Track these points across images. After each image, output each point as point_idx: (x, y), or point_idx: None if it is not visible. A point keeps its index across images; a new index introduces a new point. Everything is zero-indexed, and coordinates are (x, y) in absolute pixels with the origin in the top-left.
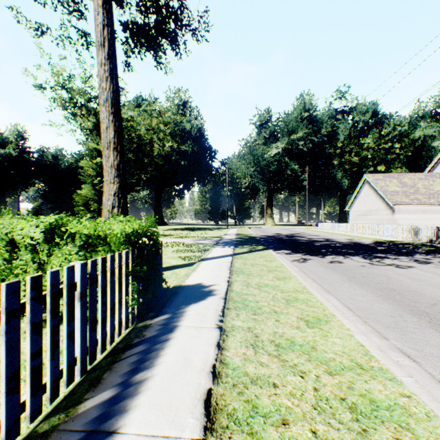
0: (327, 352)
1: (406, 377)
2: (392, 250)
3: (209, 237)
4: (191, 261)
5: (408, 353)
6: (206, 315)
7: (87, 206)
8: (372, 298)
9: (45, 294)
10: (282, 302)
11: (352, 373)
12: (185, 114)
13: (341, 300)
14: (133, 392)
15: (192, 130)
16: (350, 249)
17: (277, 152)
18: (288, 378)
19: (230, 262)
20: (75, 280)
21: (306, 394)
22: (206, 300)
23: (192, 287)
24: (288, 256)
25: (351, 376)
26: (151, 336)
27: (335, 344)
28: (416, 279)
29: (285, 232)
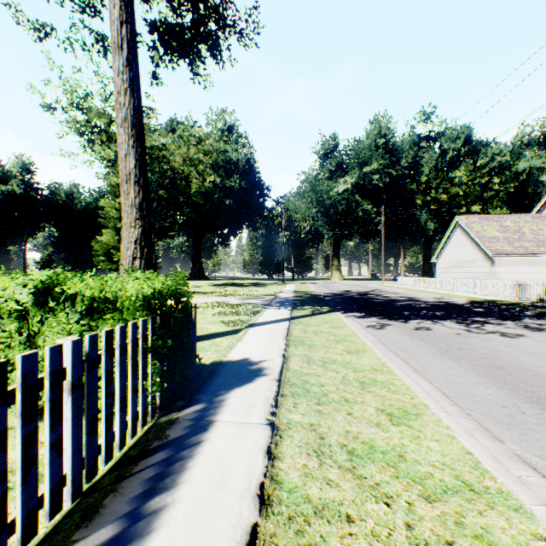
0: (421, 463)
1: (538, 505)
2: (493, 313)
3: (260, 295)
4: (236, 327)
5: (534, 464)
6: (253, 405)
7: (109, 256)
8: (474, 380)
9: (12, 389)
10: (356, 386)
11: (459, 499)
12: (230, 141)
13: (433, 382)
14: (143, 530)
15: (240, 162)
16: (439, 311)
17: (345, 189)
18: (368, 507)
19: (286, 329)
20: (65, 365)
21: (396, 535)
22: (254, 382)
23: (236, 363)
24: (361, 321)
25: (459, 503)
26: (177, 437)
27: (432, 451)
28: (529, 352)
29: (356, 289)
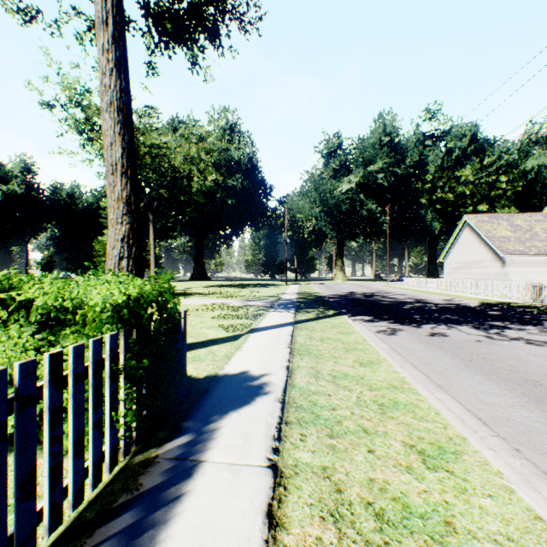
0: (478, 537)
1: None
2: (510, 316)
3: (262, 297)
4: (236, 333)
5: None
6: (251, 436)
7: None
8: (512, 400)
9: None
10: (374, 410)
11: None
12: (233, 140)
13: (464, 403)
14: None
15: (242, 161)
16: (452, 314)
17: (349, 188)
18: None
19: (290, 336)
20: None
21: None
22: (253, 404)
23: (234, 378)
24: (370, 325)
25: None
26: (151, 488)
27: (488, 515)
28: None
29: (361, 290)
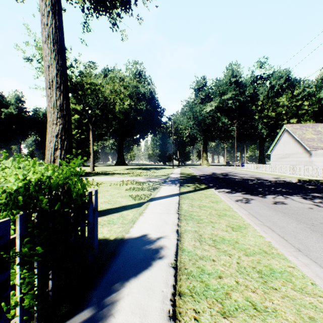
0: None
1: None
2: None
3: (158, 175)
4: (140, 201)
5: None
6: (148, 313)
7: None
8: None
9: None
10: (256, 279)
11: None
12: (140, 81)
13: None
14: None
15: (146, 93)
16: (283, 188)
17: (211, 109)
18: None
19: (177, 204)
20: None
21: None
22: (150, 269)
23: (136, 241)
24: (230, 196)
25: None
26: None
27: None
28: None
29: (219, 171)
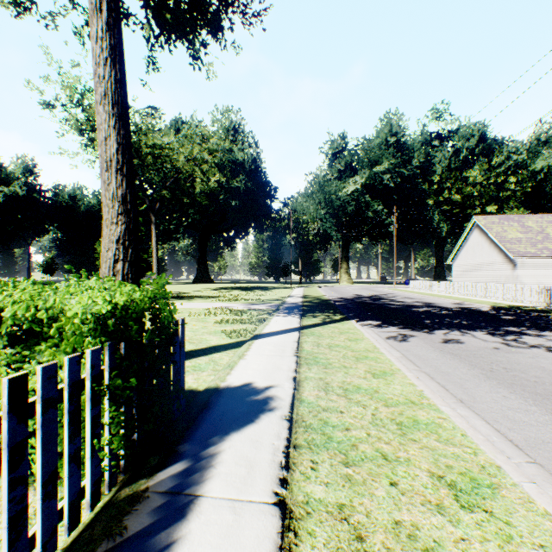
0: None
1: None
2: (525, 321)
3: (267, 300)
4: (239, 339)
5: None
6: (255, 464)
7: None
8: (543, 418)
9: None
10: (393, 431)
11: None
12: (236, 141)
13: (490, 421)
14: None
15: (246, 162)
16: (464, 319)
17: (355, 189)
18: None
19: (296, 342)
20: None
21: None
22: (257, 422)
23: (236, 391)
24: (379, 331)
25: None
26: (137, 533)
27: None
28: None
29: (367, 293)
